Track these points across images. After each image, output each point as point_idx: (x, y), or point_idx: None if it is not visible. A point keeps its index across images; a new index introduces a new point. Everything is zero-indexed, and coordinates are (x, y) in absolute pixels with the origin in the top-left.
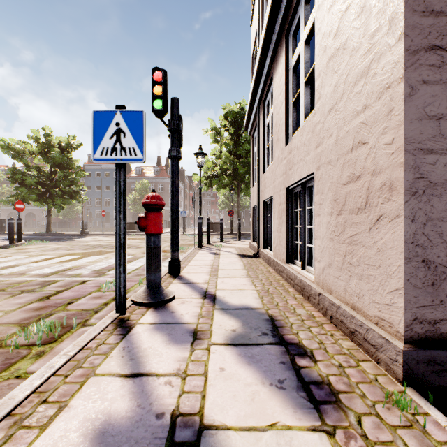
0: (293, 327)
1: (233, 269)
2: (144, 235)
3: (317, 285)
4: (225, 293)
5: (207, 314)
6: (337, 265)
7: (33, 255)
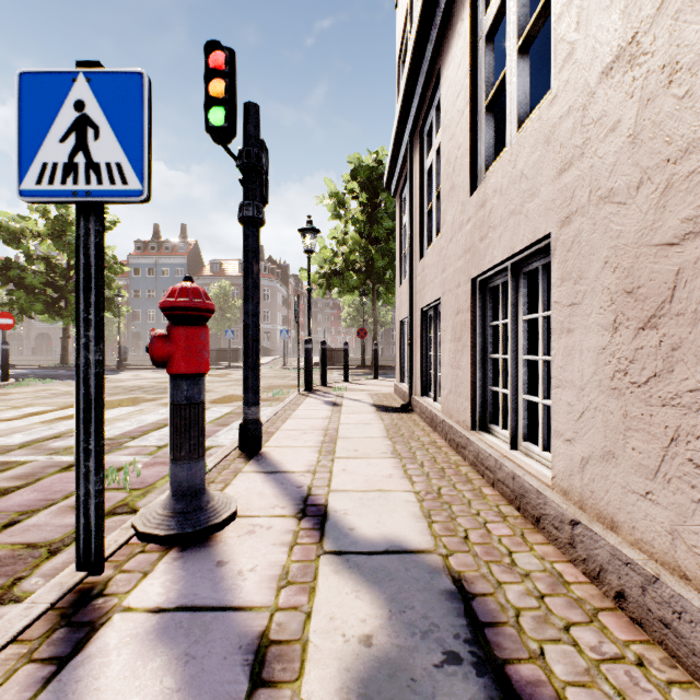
0: (525, 628)
1: (366, 439)
2: (219, 370)
3: (562, 495)
4: (347, 502)
5: (302, 573)
6: (639, 462)
7: (13, 407)
